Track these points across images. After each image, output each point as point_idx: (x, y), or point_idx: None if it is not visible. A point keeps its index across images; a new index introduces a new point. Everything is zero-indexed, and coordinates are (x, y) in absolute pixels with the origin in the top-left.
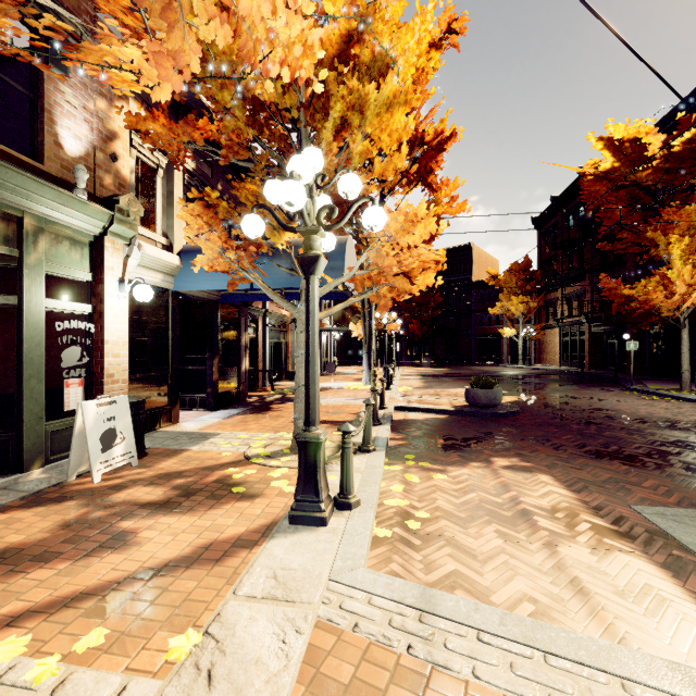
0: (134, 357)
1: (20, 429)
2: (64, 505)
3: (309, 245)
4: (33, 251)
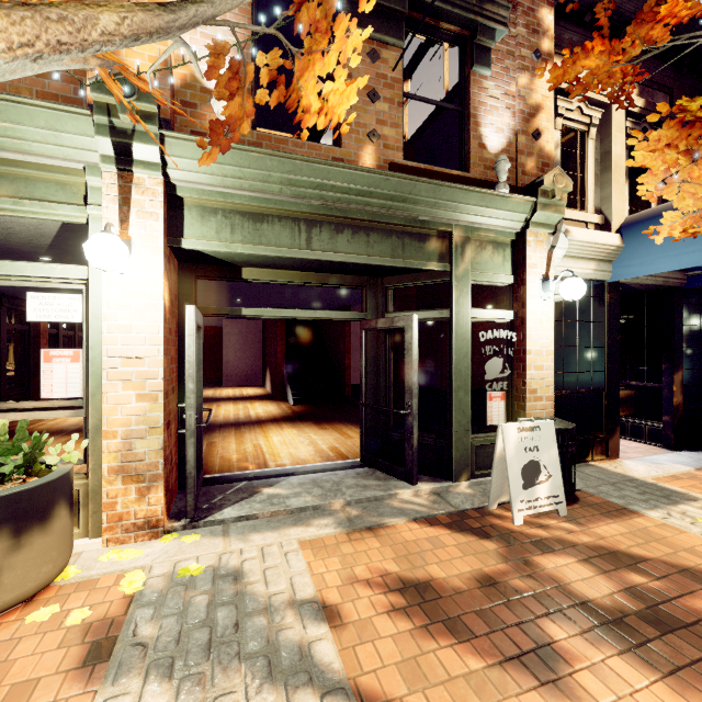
0: (558, 369)
1: (450, 438)
2: (483, 543)
3: None
4: (460, 263)
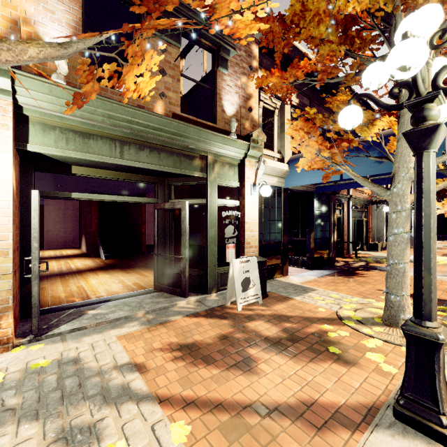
0: (261, 231)
1: (207, 270)
2: (222, 321)
3: (421, 116)
4: (212, 173)
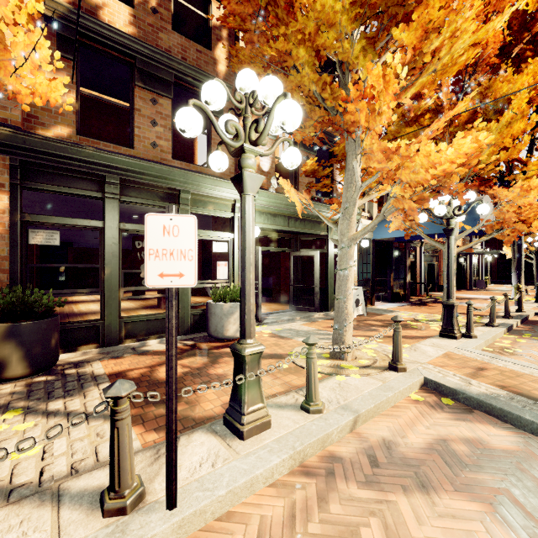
0: (357, 271)
1: (327, 296)
2: None
3: (448, 224)
4: (331, 232)
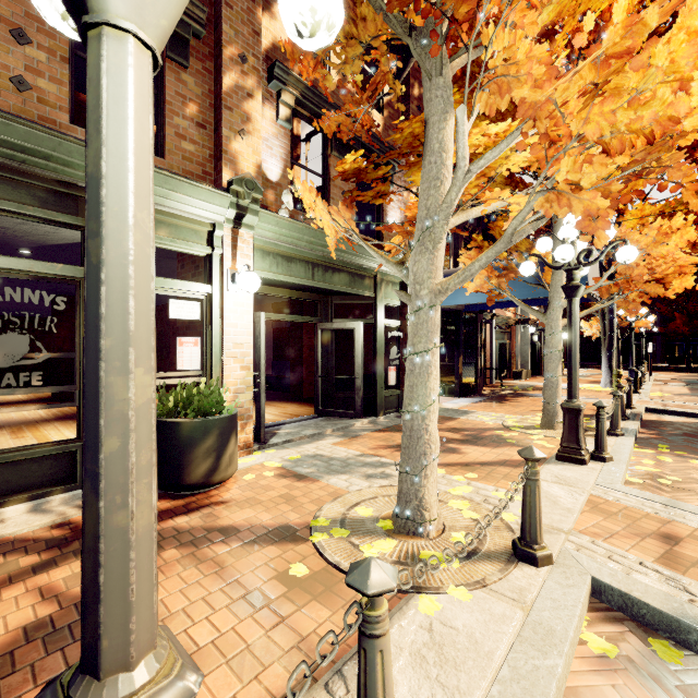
0: None
1: (375, 392)
2: None
3: (571, 278)
4: (380, 293)
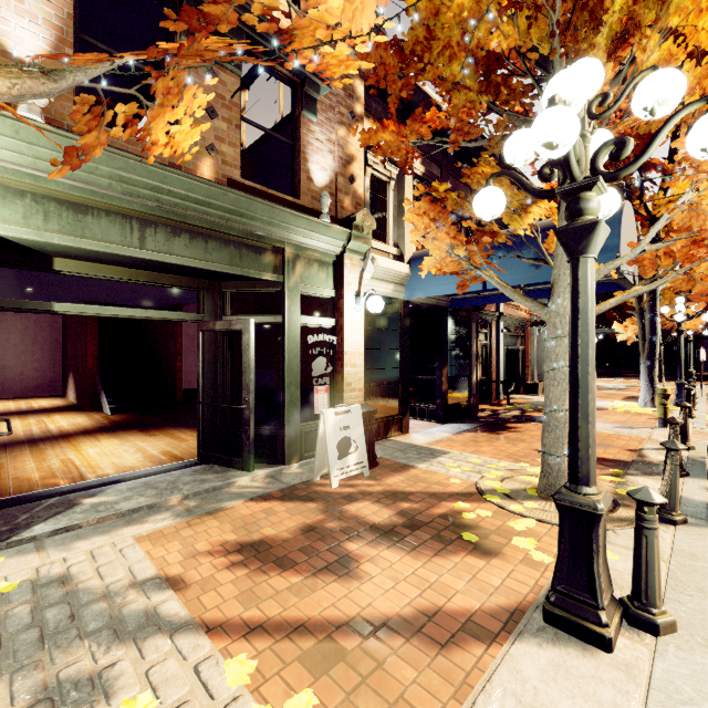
0: (369, 366)
1: (283, 427)
2: (308, 505)
3: (577, 209)
4: (292, 276)
